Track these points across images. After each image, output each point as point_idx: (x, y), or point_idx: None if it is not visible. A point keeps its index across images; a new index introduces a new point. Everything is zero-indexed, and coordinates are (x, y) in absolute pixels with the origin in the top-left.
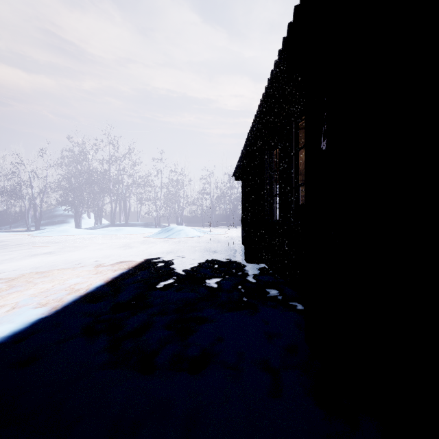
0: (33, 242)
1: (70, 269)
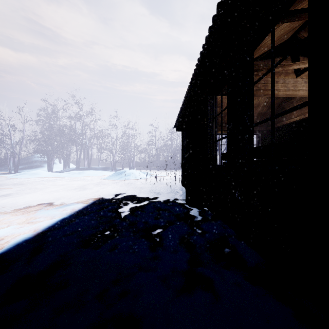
0: (3, 184)
1: (10, 215)
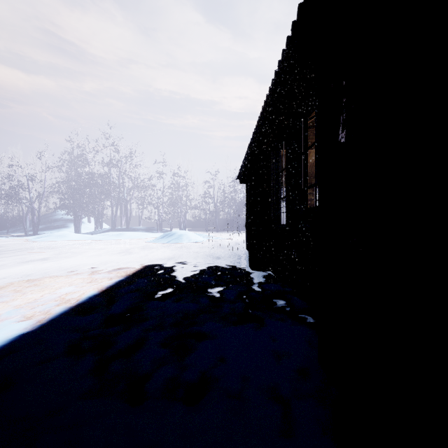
0: (29, 247)
1: (64, 276)
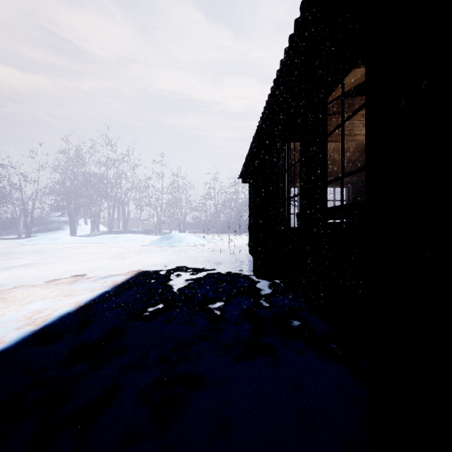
0: (17, 251)
1: (40, 287)
